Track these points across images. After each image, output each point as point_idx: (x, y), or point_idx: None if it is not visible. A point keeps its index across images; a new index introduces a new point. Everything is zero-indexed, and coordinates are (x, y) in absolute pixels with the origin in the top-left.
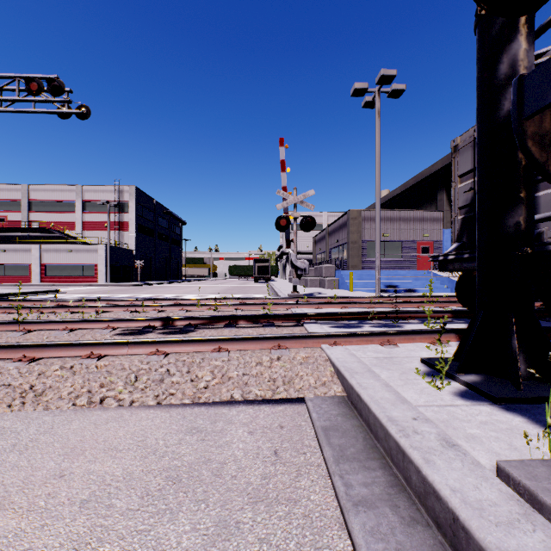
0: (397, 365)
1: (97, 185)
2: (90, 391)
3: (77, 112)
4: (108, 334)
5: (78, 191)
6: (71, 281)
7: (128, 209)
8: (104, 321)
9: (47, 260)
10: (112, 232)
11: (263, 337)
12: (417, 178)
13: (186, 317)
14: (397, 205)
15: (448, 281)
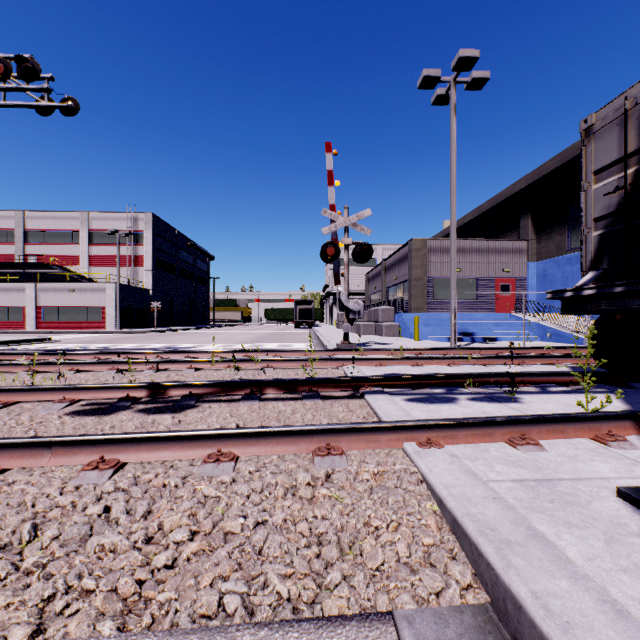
0: (577, 508)
1: (107, 212)
2: None
3: (60, 105)
4: (58, 412)
5: (84, 219)
6: (74, 327)
7: (144, 241)
8: (59, 390)
9: (45, 301)
10: (124, 268)
11: (300, 431)
12: (494, 201)
13: (185, 383)
14: (468, 234)
15: (537, 328)
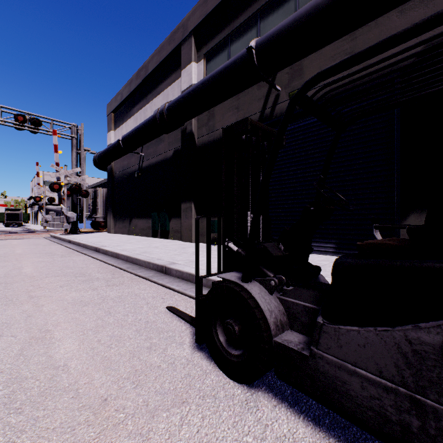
0: None
1: None
2: (5, 238)
3: None
4: None
5: None
6: None
7: None
8: None
9: None
10: None
11: (36, 233)
12: None
13: (7, 232)
14: None
15: None
